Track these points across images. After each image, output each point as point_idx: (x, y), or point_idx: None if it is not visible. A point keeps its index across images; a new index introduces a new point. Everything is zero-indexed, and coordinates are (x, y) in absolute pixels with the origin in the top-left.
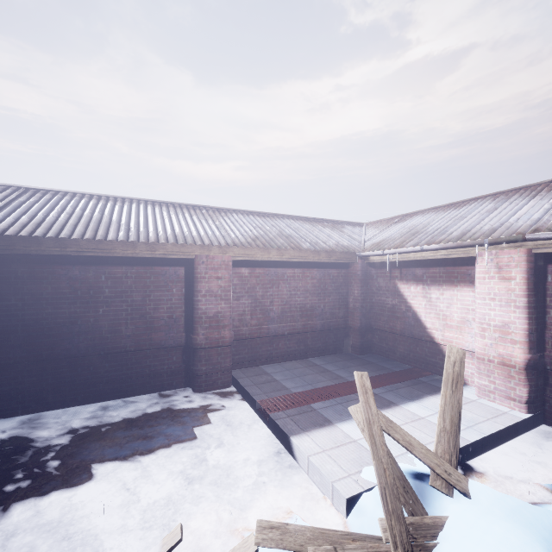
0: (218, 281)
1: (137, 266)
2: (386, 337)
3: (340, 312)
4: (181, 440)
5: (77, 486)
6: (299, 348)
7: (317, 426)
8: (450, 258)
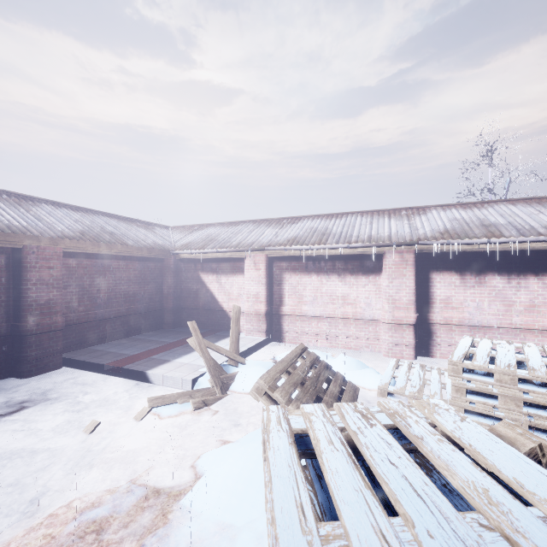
0: (50, 271)
1: None
2: (192, 313)
3: (157, 297)
4: (45, 401)
5: None
6: (124, 328)
7: (161, 364)
8: (232, 257)
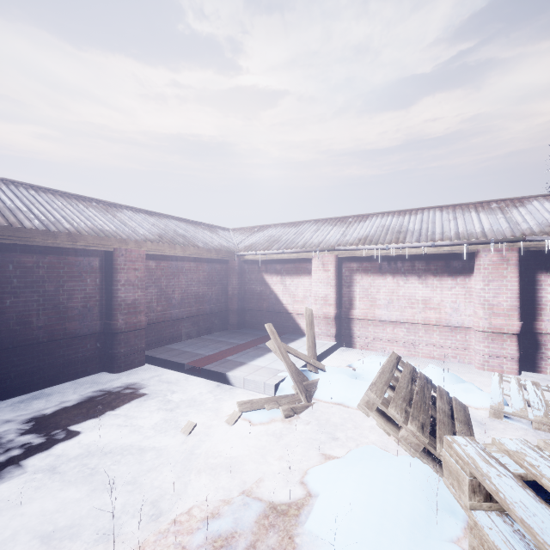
0: (135, 272)
1: (50, 255)
2: (256, 314)
3: (222, 298)
4: (139, 397)
5: (74, 438)
6: (194, 328)
7: (238, 366)
8: (297, 258)
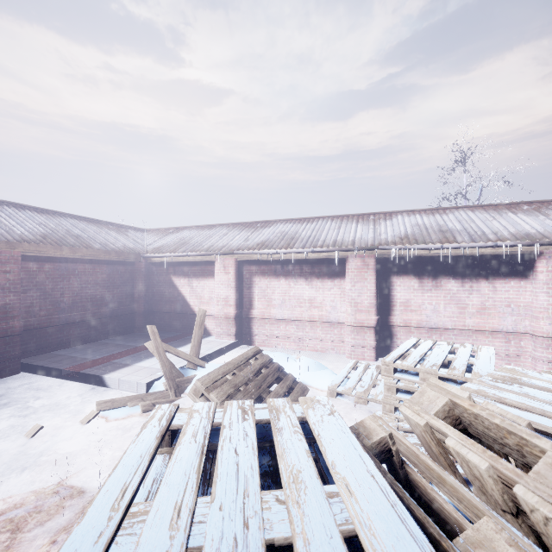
0: (6, 275)
1: None
2: (164, 316)
3: (127, 301)
4: None
5: None
6: (90, 333)
7: (121, 368)
8: (204, 261)
